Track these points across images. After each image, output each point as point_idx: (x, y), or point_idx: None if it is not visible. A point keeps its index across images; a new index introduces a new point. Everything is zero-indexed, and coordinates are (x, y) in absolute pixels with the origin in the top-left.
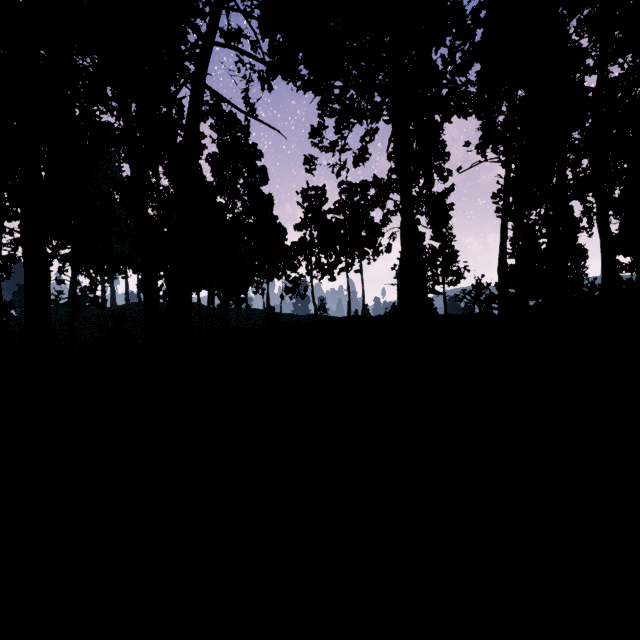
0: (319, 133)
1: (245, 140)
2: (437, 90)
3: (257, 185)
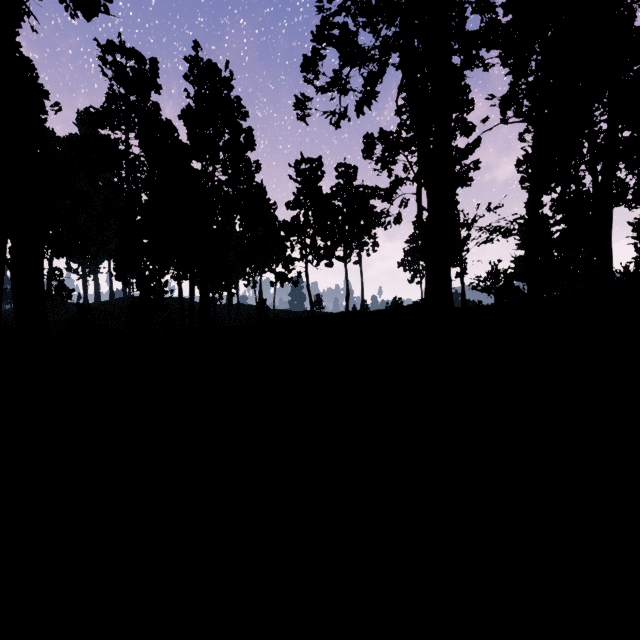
0: (314, 65)
1: (226, 94)
2: (459, 22)
3: (240, 146)
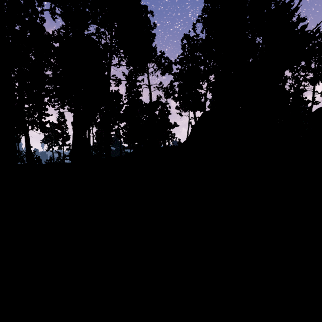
0: None
1: None
2: (42, 84)
3: None
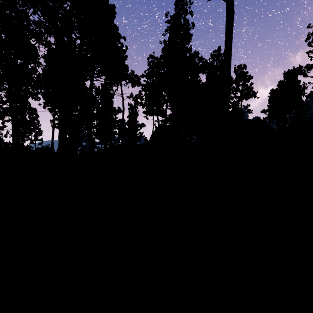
0: None
1: None
2: (27, 88)
3: None
